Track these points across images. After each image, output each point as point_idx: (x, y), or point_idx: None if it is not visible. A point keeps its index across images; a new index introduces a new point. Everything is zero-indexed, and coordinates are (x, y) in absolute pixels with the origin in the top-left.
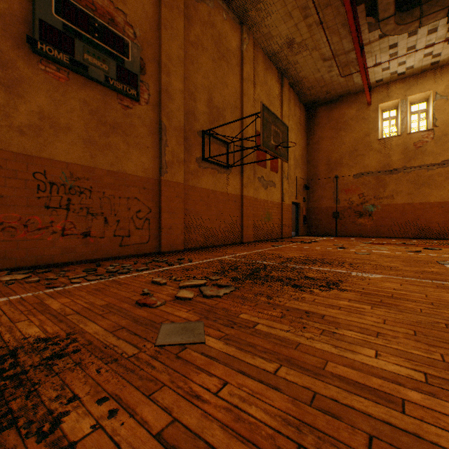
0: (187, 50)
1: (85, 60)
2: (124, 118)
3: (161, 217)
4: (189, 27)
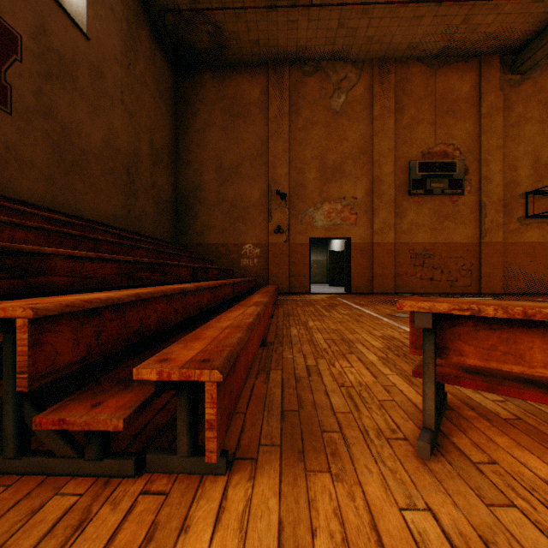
0: (506, 134)
1: (431, 187)
2: (452, 209)
3: (480, 268)
4: (508, 113)
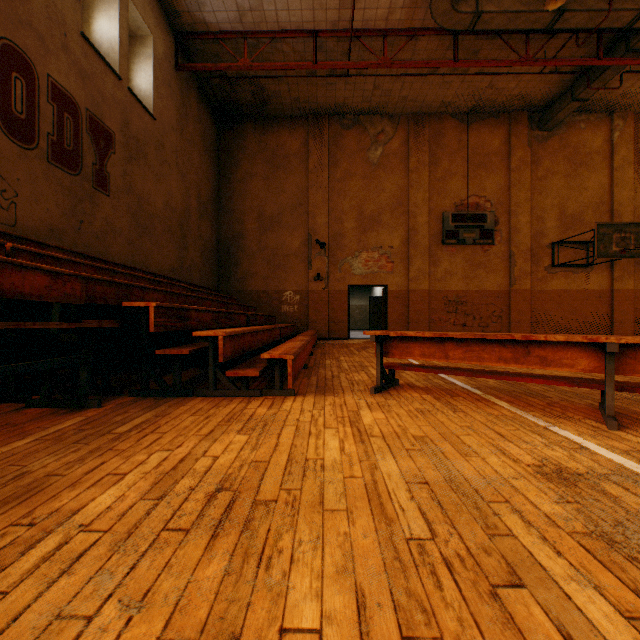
0: (534, 187)
1: (463, 237)
2: (484, 258)
3: (509, 315)
4: (536, 167)
